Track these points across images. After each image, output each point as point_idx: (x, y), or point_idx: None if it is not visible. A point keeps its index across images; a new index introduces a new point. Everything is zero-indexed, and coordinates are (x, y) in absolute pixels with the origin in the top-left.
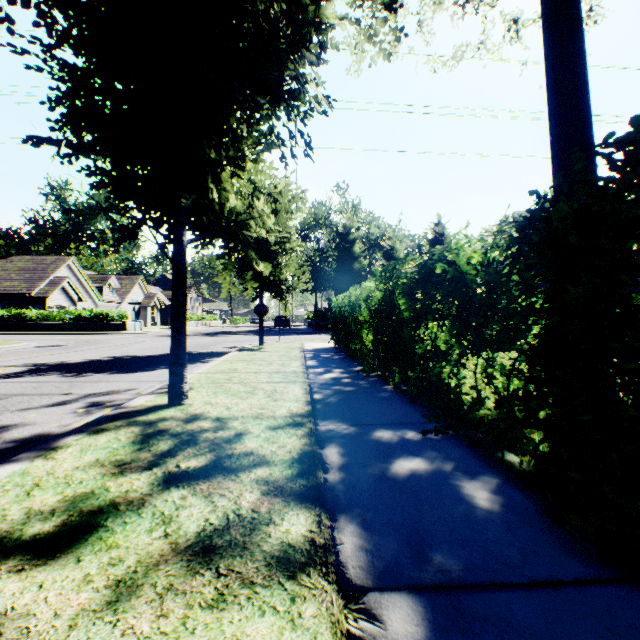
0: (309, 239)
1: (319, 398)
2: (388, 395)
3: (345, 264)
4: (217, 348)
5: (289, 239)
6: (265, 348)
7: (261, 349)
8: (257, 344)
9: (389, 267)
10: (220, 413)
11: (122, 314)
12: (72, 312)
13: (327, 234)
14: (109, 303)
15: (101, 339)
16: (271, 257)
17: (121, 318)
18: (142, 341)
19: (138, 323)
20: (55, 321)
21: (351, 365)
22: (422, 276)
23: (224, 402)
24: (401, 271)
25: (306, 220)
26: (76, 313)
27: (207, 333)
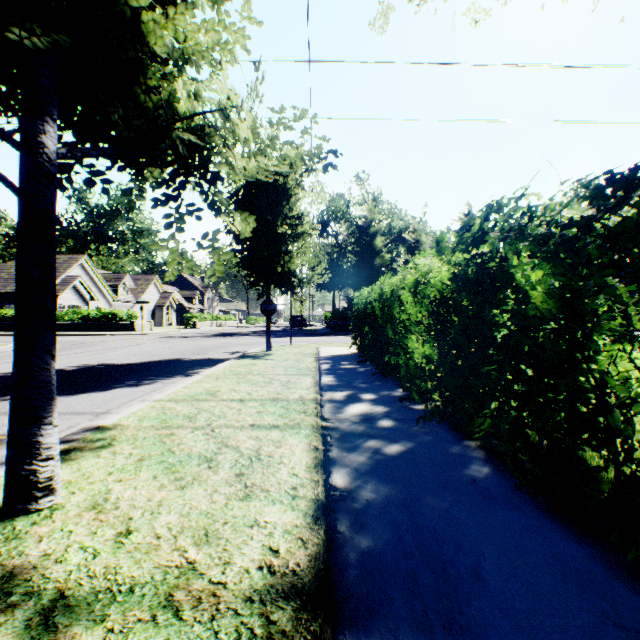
0: (326, 233)
1: (342, 486)
2: (487, 477)
3: (365, 259)
4: (216, 353)
5: (301, 221)
6: (271, 354)
7: (266, 356)
8: (264, 348)
9: (470, 222)
10: (84, 565)
11: (131, 314)
12: (81, 312)
13: (346, 228)
14: (123, 303)
15: (98, 341)
16: (279, 242)
17: (130, 318)
18: (139, 343)
19: (148, 323)
20: (64, 321)
21: (386, 385)
22: (591, 214)
23: (133, 501)
24: (532, 207)
25: (318, 150)
26: (85, 313)
27: (217, 334)
